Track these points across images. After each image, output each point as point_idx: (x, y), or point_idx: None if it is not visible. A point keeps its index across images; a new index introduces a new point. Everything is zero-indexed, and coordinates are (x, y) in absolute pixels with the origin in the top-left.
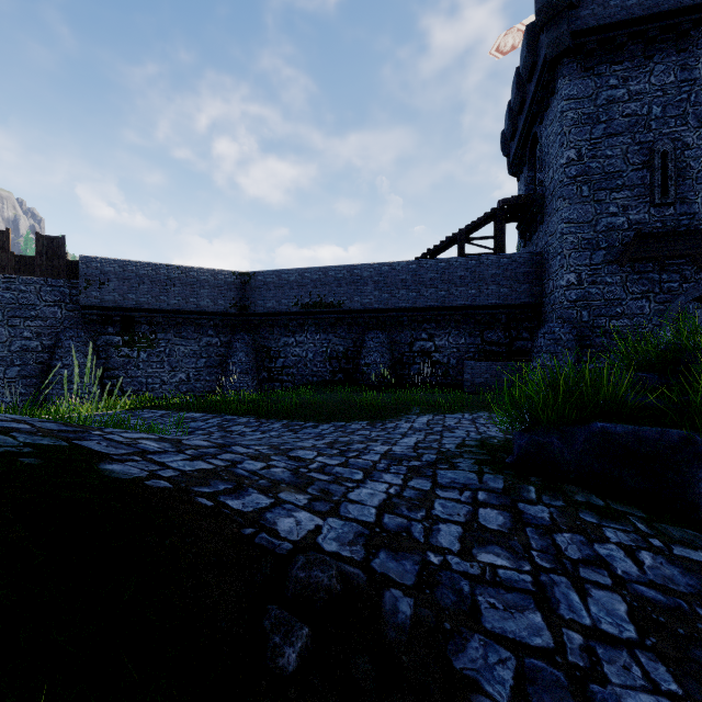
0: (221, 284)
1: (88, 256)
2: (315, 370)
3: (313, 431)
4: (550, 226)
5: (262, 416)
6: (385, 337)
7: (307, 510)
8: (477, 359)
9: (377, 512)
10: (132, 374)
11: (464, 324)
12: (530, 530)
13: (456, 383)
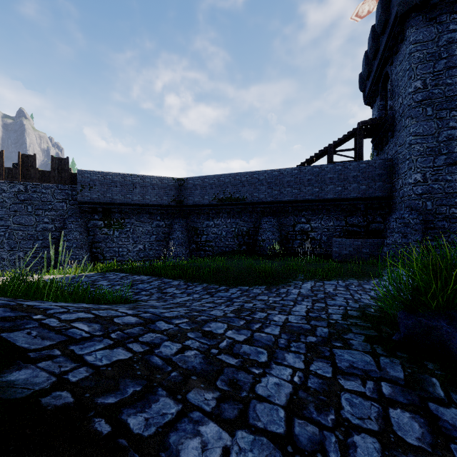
0: (165, 186)
1: (82, 169)
2: (227, 243)
3: (224, 295)
4: (399, 139)
5: (189, 279)
6: (275, 221)
7: (215, 419)
8: (343, 237)
9: (286, 416)
10: (109, 245)
11: (332, 211)
12: (456, 448)
13: (327, 253)
